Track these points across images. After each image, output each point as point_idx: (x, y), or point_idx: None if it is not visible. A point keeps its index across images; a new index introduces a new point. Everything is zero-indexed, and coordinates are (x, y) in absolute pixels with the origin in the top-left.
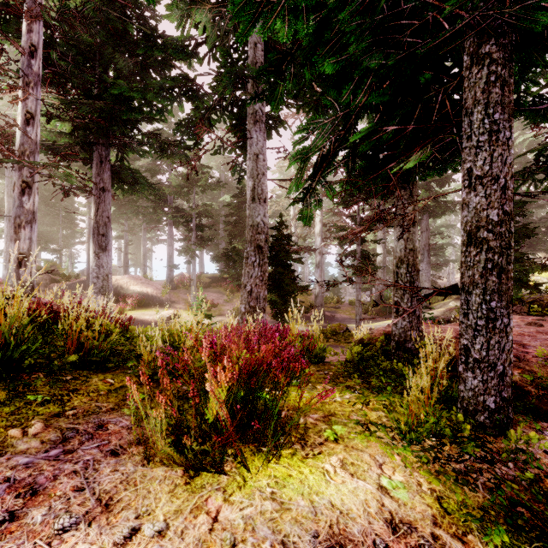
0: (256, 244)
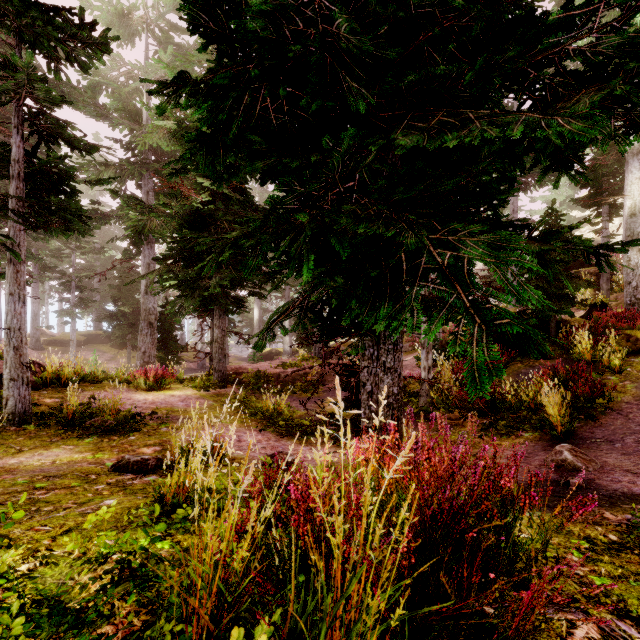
0: (149, 322)
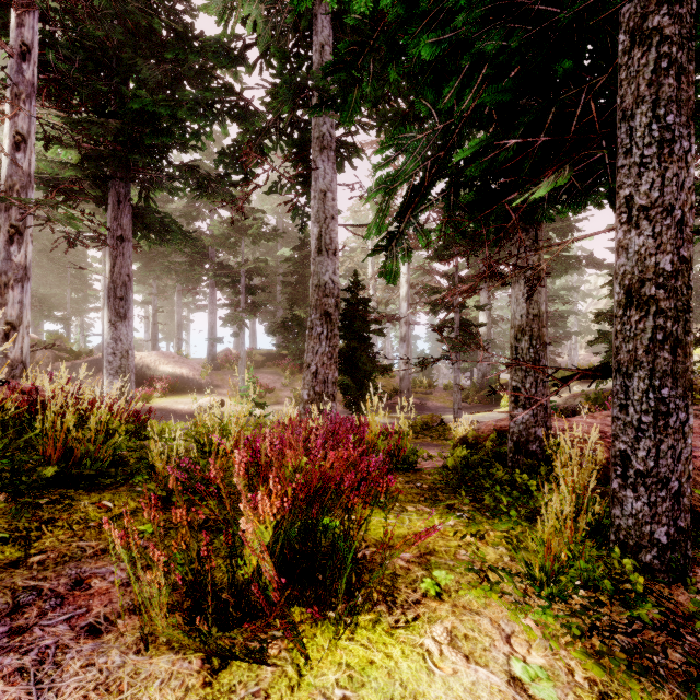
0: (323, 310)
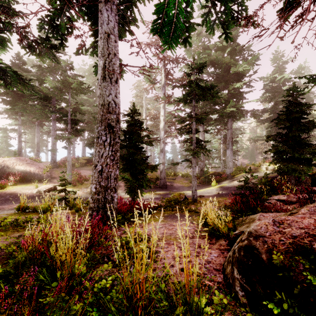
0: (107, 123)
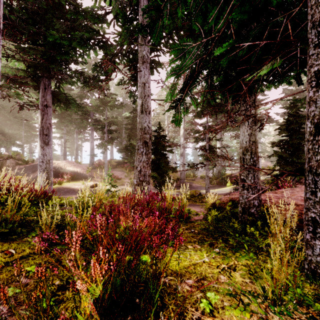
0: (144, 140)
